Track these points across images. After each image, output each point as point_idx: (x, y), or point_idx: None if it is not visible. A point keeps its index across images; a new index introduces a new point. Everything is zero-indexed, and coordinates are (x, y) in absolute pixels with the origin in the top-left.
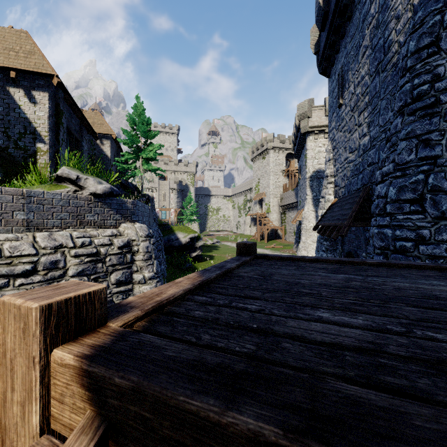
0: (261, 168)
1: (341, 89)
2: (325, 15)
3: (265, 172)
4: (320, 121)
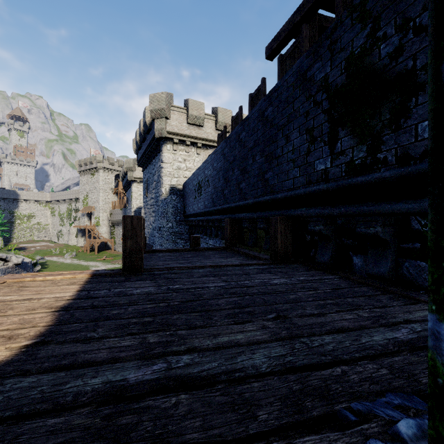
0: (90, 183)
1: (147, 190)
2: (140, 147)
3: (94, 187)
4: (141, 175)
